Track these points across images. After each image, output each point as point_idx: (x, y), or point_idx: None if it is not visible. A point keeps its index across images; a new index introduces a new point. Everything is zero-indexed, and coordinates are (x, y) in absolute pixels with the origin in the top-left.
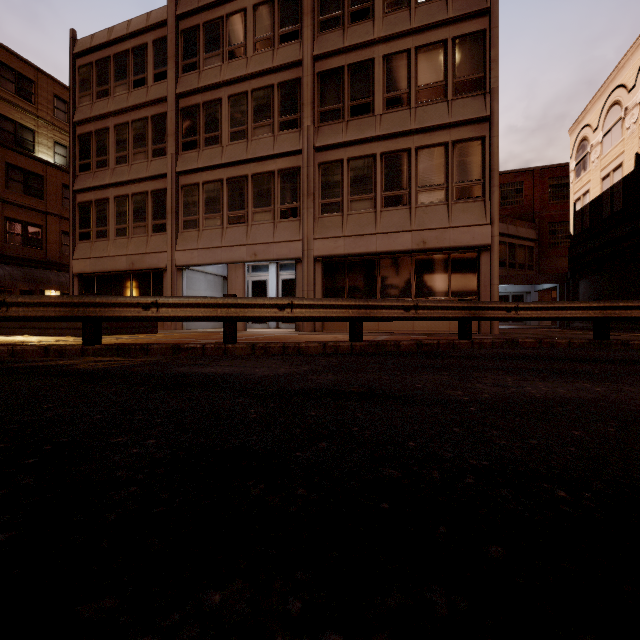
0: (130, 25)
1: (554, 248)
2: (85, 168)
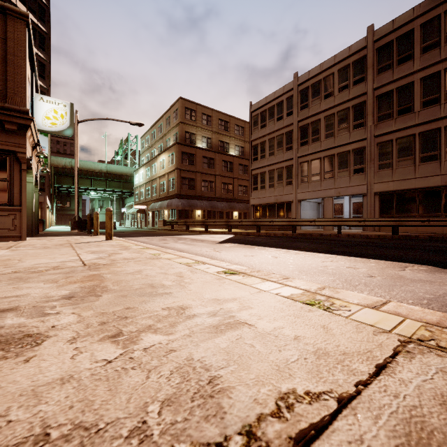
0: (275, 94)
1: None
2: (255, 159)
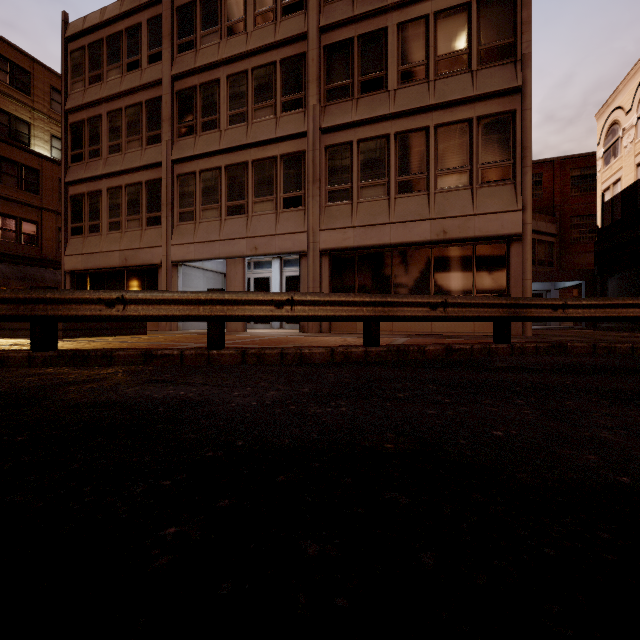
0: (123, 4)
1: (576, 243)
2: (77, 159)
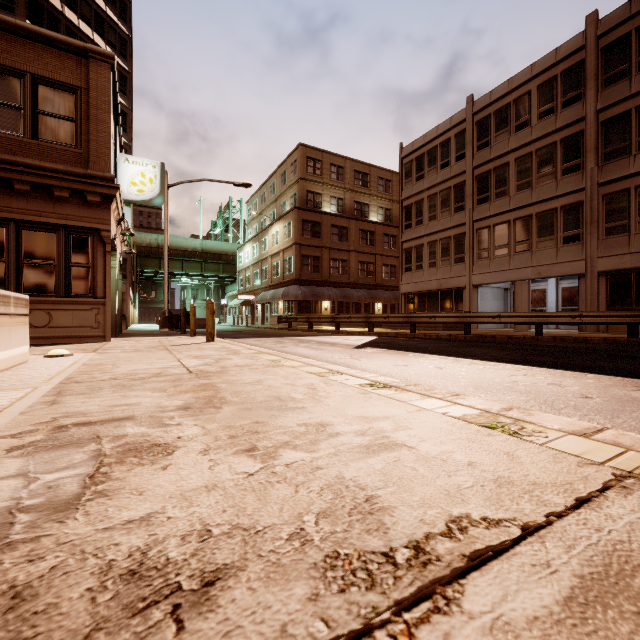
0: (438, 129)
1: None
2: (408, 227)
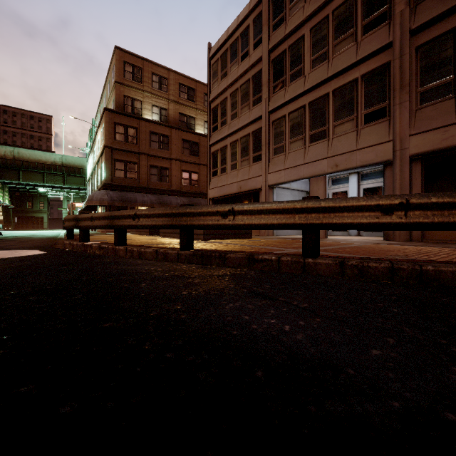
0: (239, 18)
1: None
2: (215, 129)
